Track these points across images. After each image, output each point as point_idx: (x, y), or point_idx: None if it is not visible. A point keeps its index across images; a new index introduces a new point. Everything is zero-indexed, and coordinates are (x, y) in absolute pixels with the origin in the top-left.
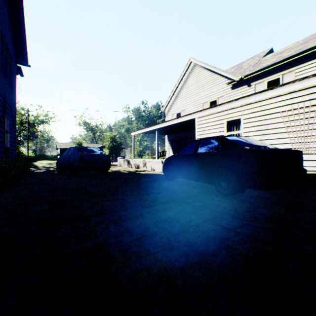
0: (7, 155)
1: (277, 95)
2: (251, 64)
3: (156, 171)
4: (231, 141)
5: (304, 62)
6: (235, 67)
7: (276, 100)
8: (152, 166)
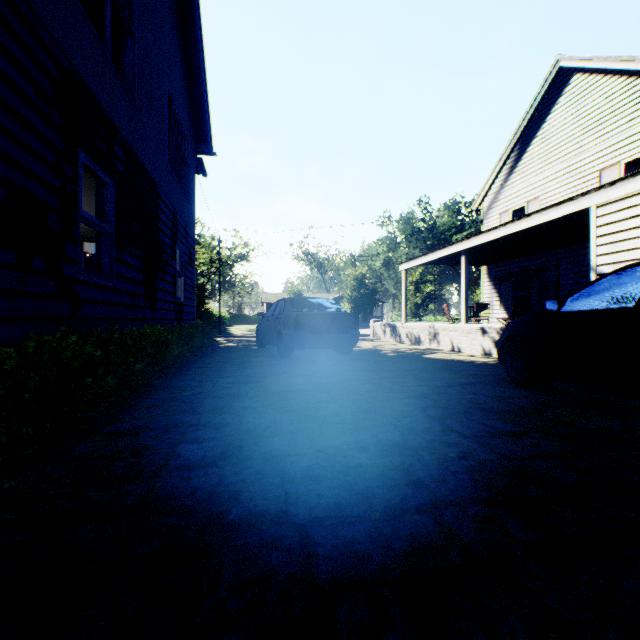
0: (180, 315)
1: None
2: None
3: (467, 354)
4: None
5: None
6: None
7: None
8: (455, 340)
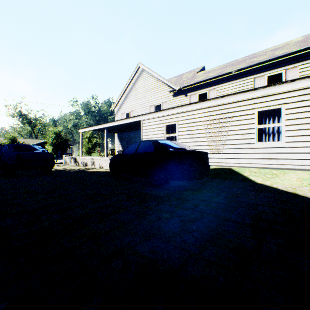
0: None
1: (200, 108)
2: (188, 77)
3: (105, 169)
4: (161, 144)
5: (222, 83)
6: (177, 77)
7: (200, 112)
8: (101, 163)
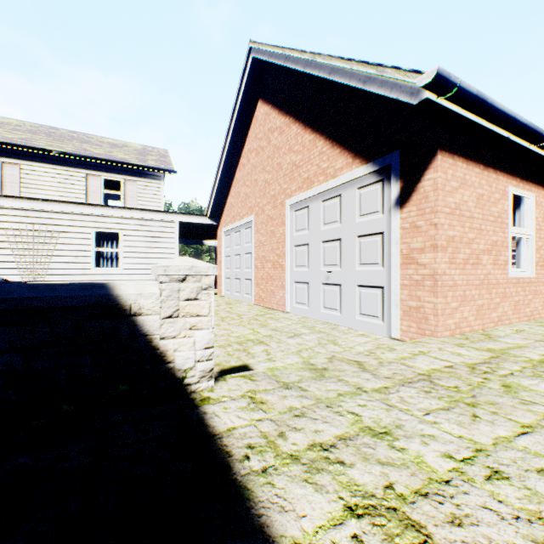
0: None
1: (1, 206)
2: None
3: None
4: None
5: (34, 161)
6: None
7: None
8: None
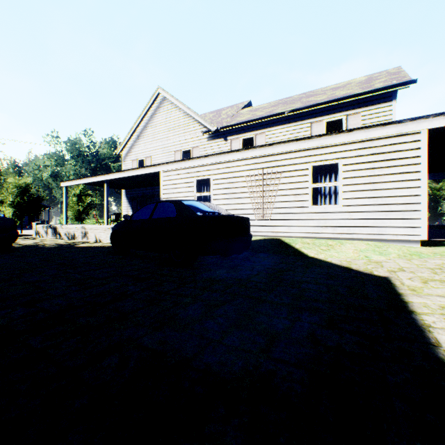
0: None
1: (243, 158)
2: (230, 114)
3: (104, 243)
4: (187, 206)
5: (273, 126)
6: (215, 113)
7: (242, 164)
8: (98, 235)
